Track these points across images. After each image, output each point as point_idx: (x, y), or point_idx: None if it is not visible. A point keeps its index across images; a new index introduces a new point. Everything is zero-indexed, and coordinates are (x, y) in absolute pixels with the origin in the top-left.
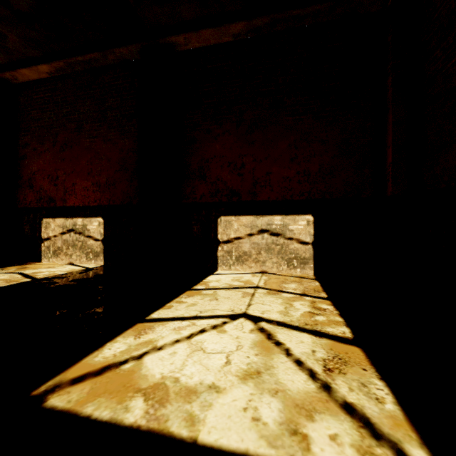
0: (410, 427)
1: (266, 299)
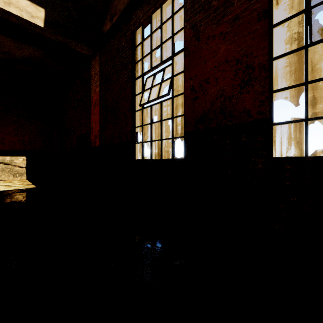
0: (35, 186)
1: (6, 183)
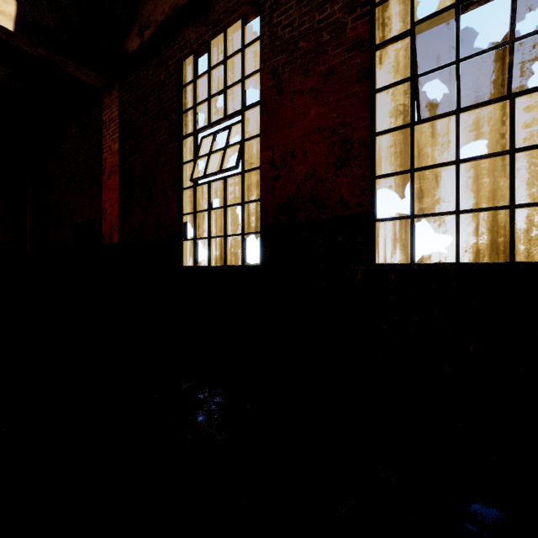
0: None
1: None
